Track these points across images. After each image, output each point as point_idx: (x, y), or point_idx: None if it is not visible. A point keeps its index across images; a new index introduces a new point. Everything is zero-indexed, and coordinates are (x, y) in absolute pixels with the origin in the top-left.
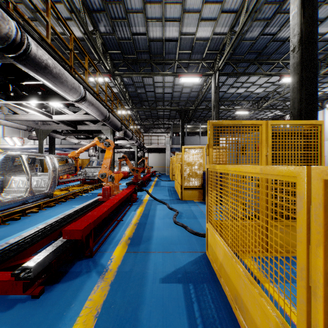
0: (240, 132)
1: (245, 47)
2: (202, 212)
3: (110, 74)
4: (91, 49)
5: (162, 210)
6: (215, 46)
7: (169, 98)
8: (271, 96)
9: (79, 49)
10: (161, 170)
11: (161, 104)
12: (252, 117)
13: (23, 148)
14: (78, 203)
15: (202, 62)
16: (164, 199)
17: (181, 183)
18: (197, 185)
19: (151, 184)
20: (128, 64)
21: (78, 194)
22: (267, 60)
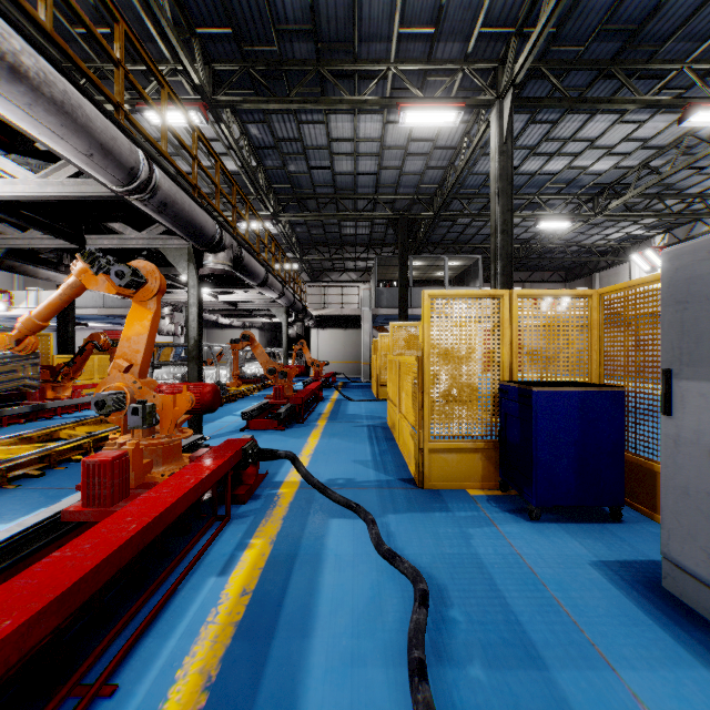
0: (535, 280)
1: (593, 14)
2: (539, 589)
3: (204, 100)
4: (147, 24)
5: (350, 568)
6: (506, 12)
7: (369, 189)
8: (633, 180)
9: (111, 25)
10: (350, 371)
11: (350, 207)
12: (570, 241)
13: (17, 317)
14: (25, 505)
15: (465, 68)
16: (358, 480)
17: (418, 426)
18: (477, 434)
19: (320, 413)
20: (255, 74)
21: (69, 457)
22: (647, 61)
